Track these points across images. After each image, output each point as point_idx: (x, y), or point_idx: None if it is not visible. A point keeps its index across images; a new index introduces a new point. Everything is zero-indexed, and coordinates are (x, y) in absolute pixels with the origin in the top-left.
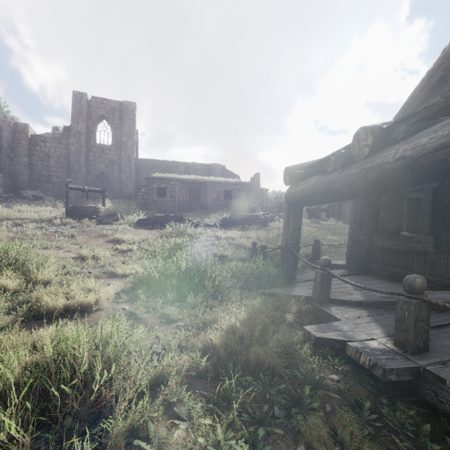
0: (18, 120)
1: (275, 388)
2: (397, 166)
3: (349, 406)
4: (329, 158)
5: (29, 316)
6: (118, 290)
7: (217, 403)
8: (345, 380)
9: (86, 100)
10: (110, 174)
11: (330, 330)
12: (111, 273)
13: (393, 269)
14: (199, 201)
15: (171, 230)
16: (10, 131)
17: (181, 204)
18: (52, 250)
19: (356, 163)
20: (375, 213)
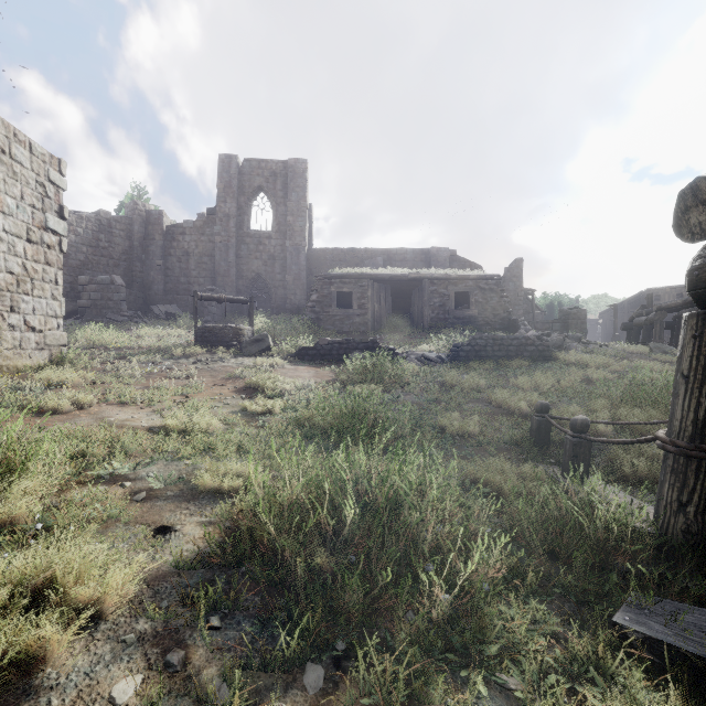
0: (151, 207)
1: None
2: None
3: None
4: None
5: None
6: (166, 561)
7: None
8: None
9: (236, 165)
10: (270, 276)
11: None
12: (194, 482)
13: None
14: (409, 314)
15: (354, 369)
16: (141, 224)
17: (377, 319)
18: (131, 409)
19: None
20: None
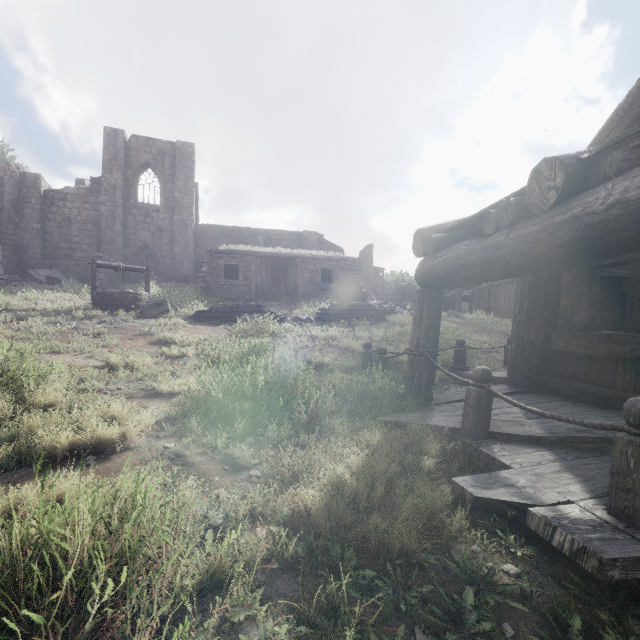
0: (26, 169)
1: (415, 591)
2: (611, 218)
3: (542, 624)
4: (488, 212)
5: (11, 461)
6: (160, 416)
7: (315, 623)
8: (532, 575)
9: (123, 140)
10: (158, 247)
11: (496, 486)
12: (152, 391)
13: (583, 385)
14: (285, 285)
15: (245, 327)
16: (14, 185)
17: (260, 289)
18: (67, 356)
19: (534, 217)
20: (552, 299)
